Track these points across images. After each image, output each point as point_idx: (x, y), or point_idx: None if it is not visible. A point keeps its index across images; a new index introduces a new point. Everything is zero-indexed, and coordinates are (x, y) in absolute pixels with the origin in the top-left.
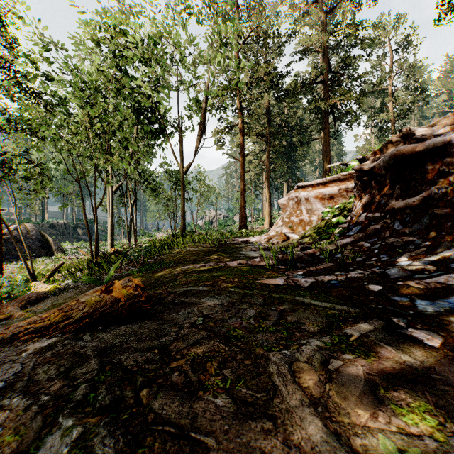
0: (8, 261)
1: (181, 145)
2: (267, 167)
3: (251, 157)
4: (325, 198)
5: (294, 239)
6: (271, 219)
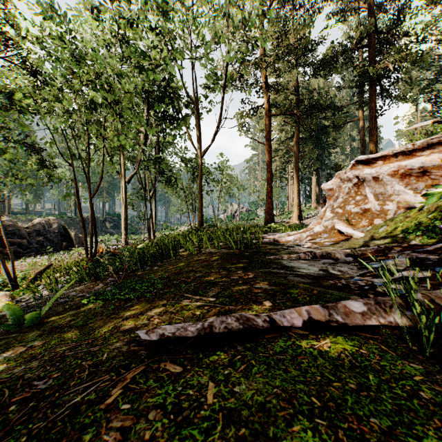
0: (27, 255)
1: (199, 125)
2: (295, 153)
3: (276, 146)
4: (412, 175)
5: (358, 238)
6: (300, 212)
